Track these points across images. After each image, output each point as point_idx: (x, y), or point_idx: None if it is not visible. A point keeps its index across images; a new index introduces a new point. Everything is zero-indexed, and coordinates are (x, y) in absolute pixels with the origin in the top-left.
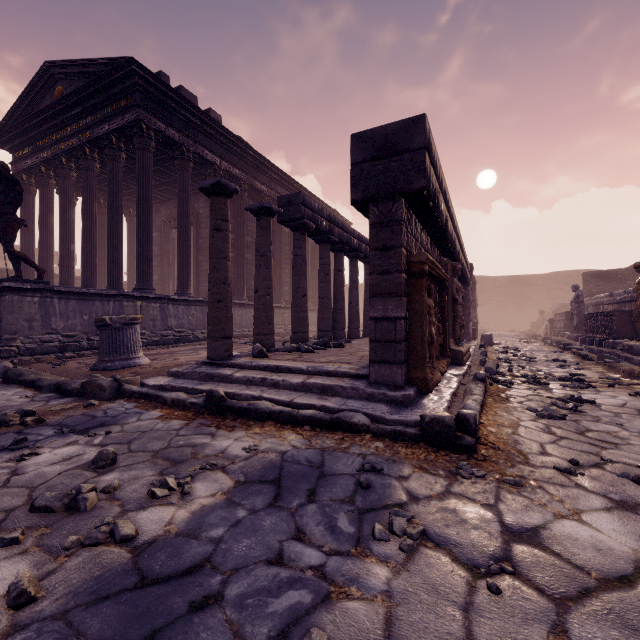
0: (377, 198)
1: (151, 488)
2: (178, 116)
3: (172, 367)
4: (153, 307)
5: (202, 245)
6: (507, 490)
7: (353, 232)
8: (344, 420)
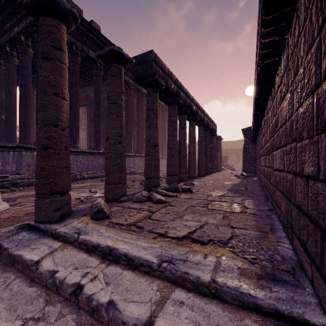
0: None
1: None
2: None
3: (17, 218)
4: None
5: (92, 117)
6: None
7: (193, 100)
8: None
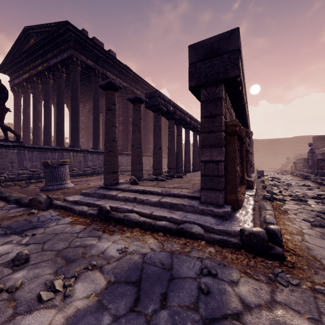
0: (206, 84)
1: (40, 292)
2: (93, 53)
3: (85, 189)
4: (79, 155)
5: None
6: (323, 301)
7: (187, 114)
8: (186, 230)
